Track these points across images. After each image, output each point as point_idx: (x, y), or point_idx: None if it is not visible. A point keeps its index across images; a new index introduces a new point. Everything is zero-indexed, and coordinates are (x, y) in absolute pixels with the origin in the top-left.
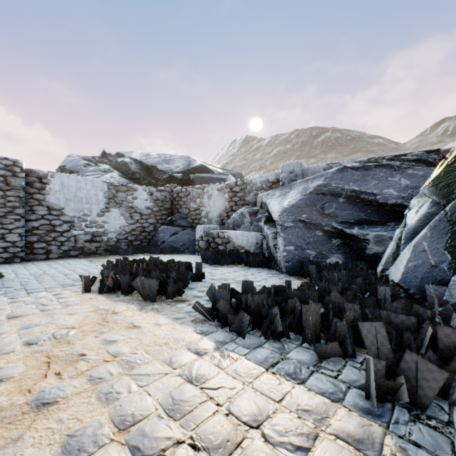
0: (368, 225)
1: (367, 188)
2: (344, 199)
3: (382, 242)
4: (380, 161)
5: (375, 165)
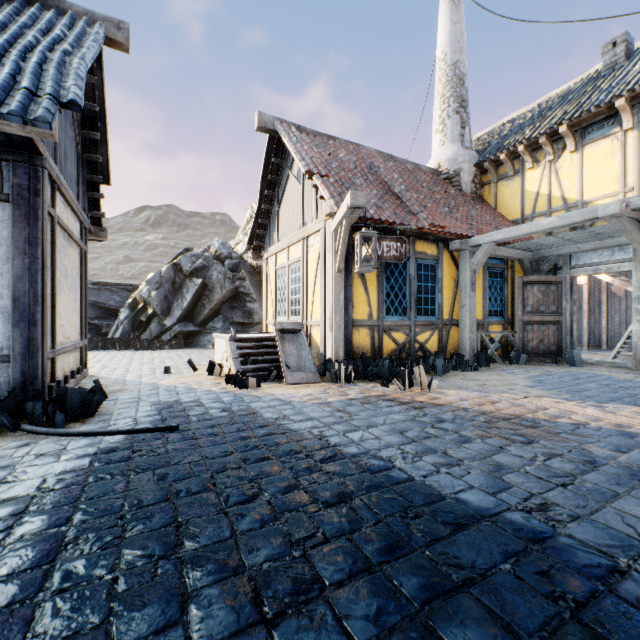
0: (102, 319)
1: (101, 300)
2: (89, 305)
3: (110, 327)
4: (107, 286)
5: (105, 288)
